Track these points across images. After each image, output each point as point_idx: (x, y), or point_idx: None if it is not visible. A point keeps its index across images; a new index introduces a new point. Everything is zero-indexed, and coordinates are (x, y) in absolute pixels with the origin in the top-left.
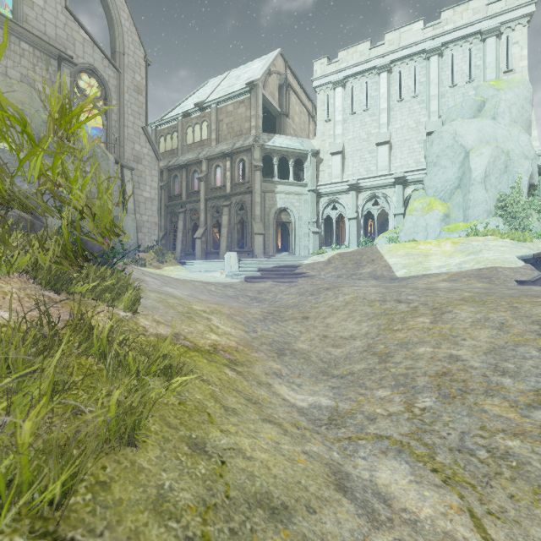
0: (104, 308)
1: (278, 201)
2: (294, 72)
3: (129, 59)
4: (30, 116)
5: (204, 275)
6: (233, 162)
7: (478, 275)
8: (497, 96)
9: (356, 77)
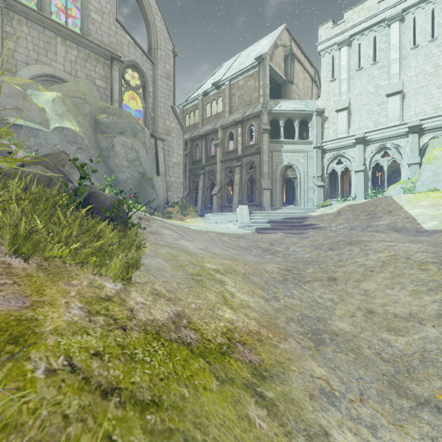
0: (85, 279)
1: (284, 159)
2: (298, 43)
3: (161, 53)
4: (89, 103)
5: (219, 226)
6: (244, 128)
7: None
8: None
9: (363, 33)
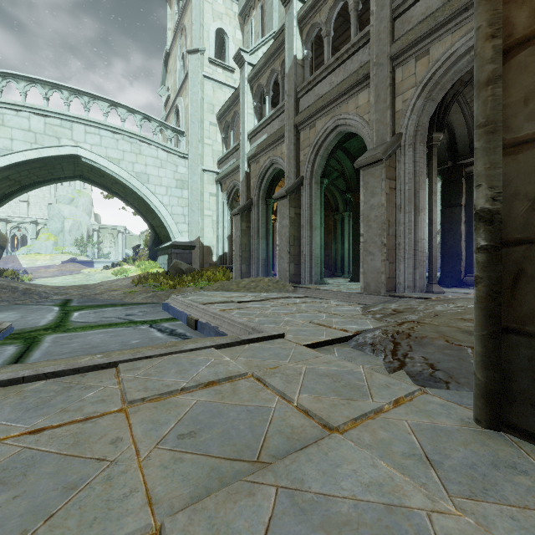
0: None
1: None
2: None
3: None
4: None
5: None
6: None
7: (46, 267)
8: (78, 198)
9: None
